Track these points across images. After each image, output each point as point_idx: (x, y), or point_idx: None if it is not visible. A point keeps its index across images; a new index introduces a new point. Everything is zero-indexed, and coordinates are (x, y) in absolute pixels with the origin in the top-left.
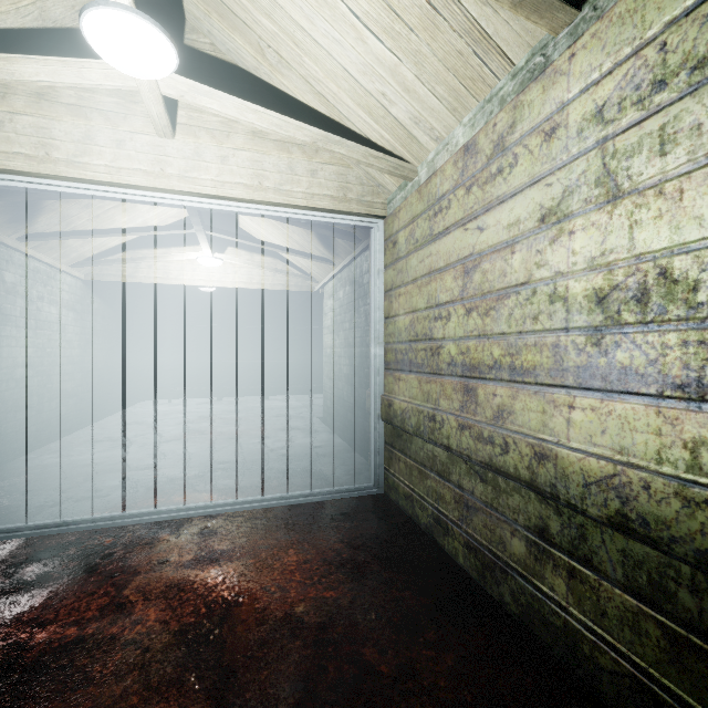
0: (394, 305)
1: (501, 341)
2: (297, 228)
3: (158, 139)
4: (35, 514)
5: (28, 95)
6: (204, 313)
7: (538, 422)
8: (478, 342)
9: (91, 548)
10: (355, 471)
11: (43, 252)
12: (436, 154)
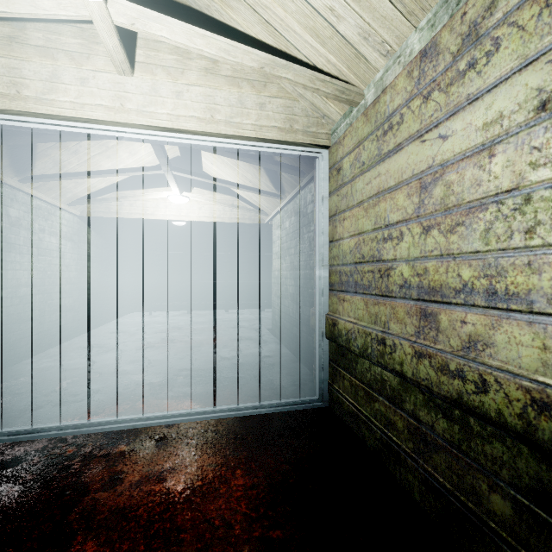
0: (338, 229)
1: (474, 260)
2: (249, 167)
3: (118, 77)
4: (16, 418)
5: (0, 38)
6: (177, 243)
7: (534, 360)
8: (440, 262)
9: (52, 458)
10: (300, 382)
11: (43, 192)
12: (385, 71)
